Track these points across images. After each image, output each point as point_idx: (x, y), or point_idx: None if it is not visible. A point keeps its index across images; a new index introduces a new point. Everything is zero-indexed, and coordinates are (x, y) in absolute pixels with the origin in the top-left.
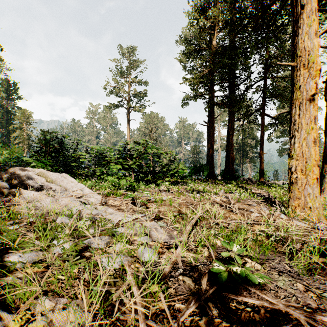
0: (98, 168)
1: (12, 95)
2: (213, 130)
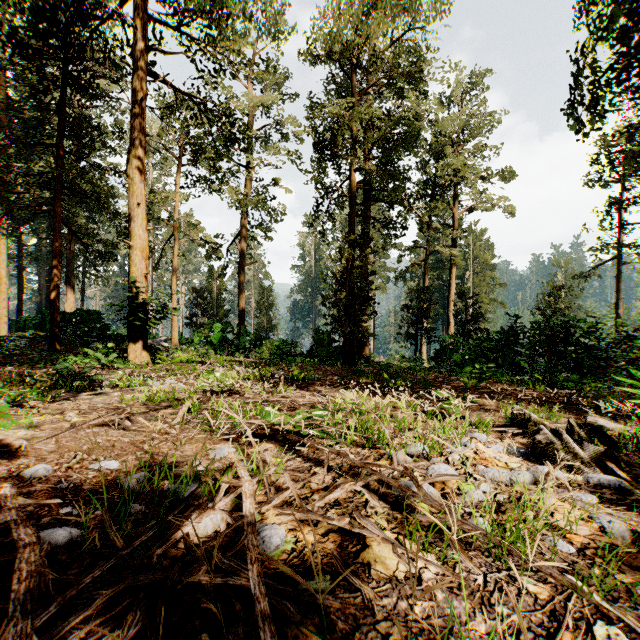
0: None
1: None
2: (23, 282)
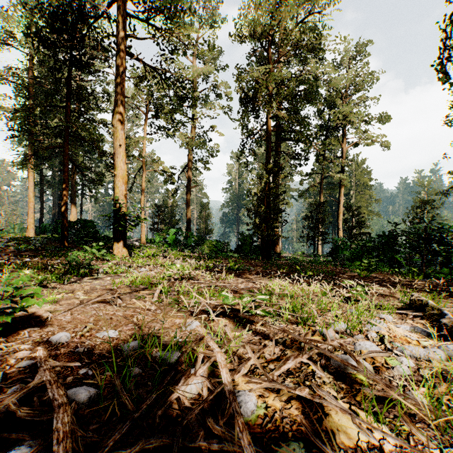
0: None
1: None
2: (43, 201)
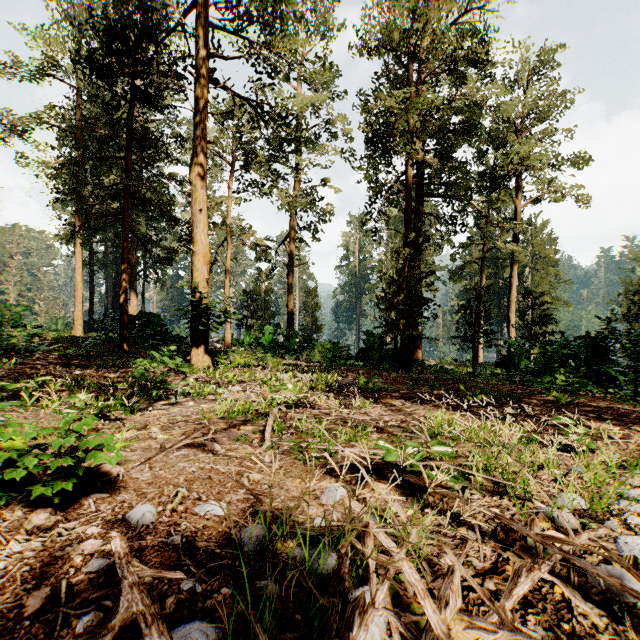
0: None
1: None
2: (93, 286)
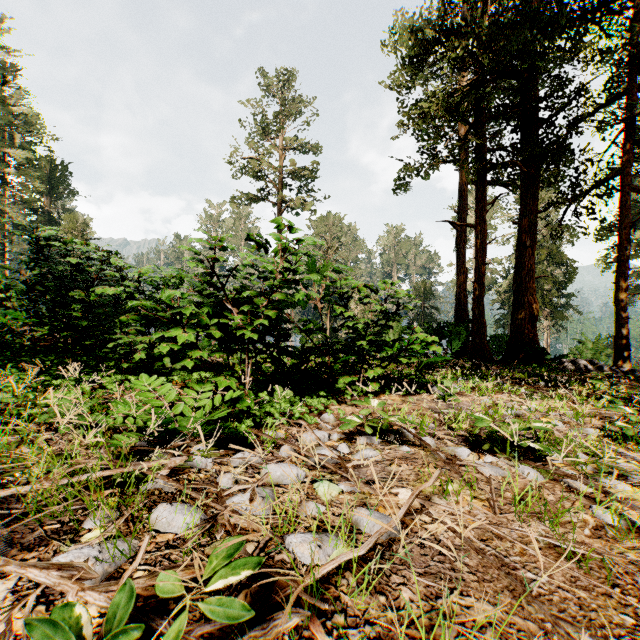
0: (146, 338)
1: (58, 188)
2: (483, 235)
